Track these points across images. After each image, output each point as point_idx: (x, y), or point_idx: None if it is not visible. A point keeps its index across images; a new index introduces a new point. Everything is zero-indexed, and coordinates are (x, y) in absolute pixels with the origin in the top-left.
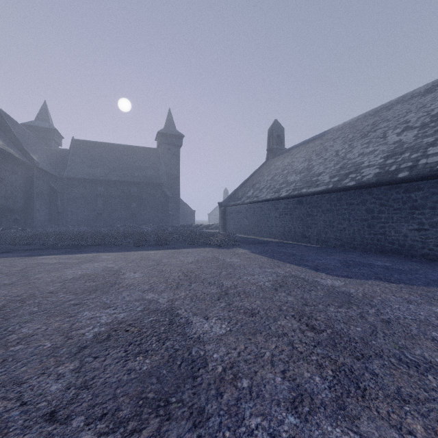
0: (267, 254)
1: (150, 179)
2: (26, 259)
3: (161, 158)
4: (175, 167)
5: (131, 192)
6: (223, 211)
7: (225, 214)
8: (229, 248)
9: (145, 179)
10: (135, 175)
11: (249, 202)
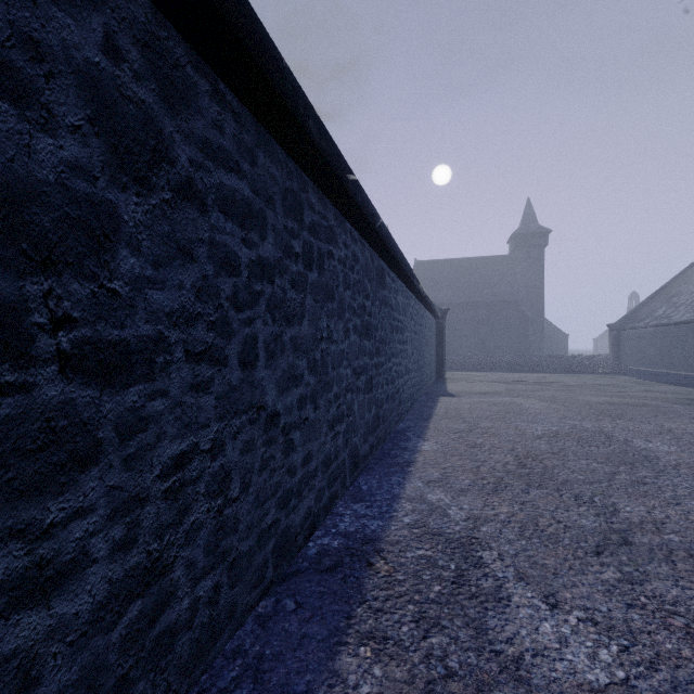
0: (653, 380)
1: (502, 297)
2: (448, 372)
3: (517, 267)
4: (537, 276)
5: (479, 315)
6: (615, 336)
7: (619, 340)
8: (612, 375)
9: (496, 298)
10: (483, 294)
11: (655, 325)
